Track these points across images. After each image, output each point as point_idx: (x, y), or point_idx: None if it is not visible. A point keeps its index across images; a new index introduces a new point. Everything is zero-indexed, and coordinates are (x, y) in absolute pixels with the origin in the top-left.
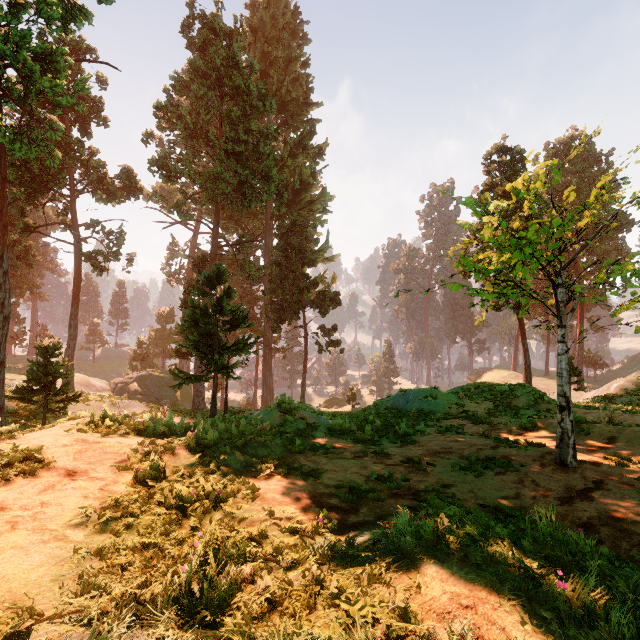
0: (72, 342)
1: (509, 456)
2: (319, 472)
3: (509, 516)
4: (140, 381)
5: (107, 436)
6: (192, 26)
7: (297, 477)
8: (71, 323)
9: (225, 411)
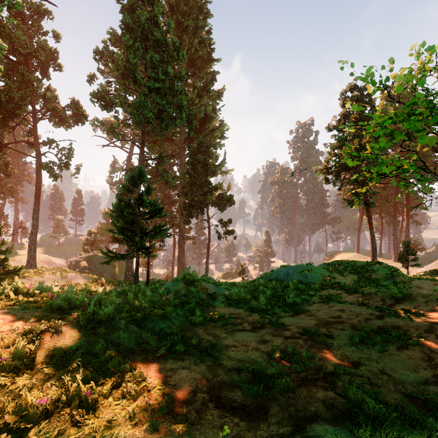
0: (34, 230)
1: (400, 327)
2: (218, 350)
3: None
4: (88, 260)
5: None
6: None
7: (194, 357)
8: (34, 216)
9: (147, 282)
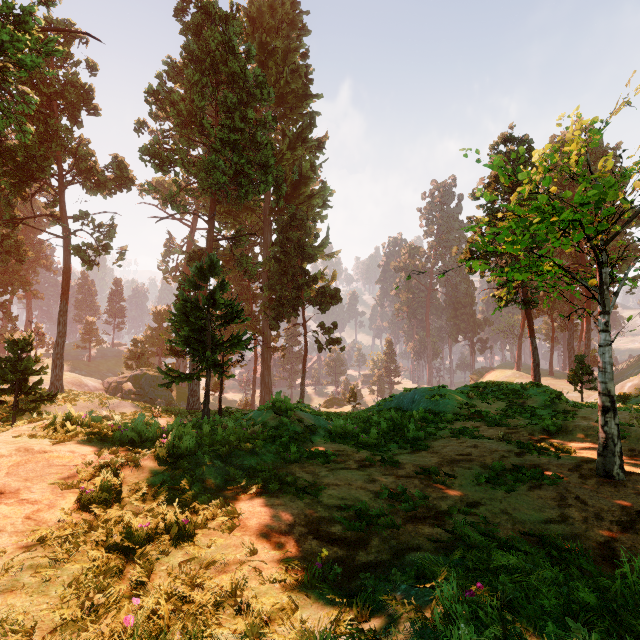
0: (61, 339)
1: (540, 465)
2: (317, 488)
3: (563, 550)
4: (134, 380)
5: (60, 443)
6: (186, 10)
7: (290, 495)
8: (60, 320)
9: (220, 411)
